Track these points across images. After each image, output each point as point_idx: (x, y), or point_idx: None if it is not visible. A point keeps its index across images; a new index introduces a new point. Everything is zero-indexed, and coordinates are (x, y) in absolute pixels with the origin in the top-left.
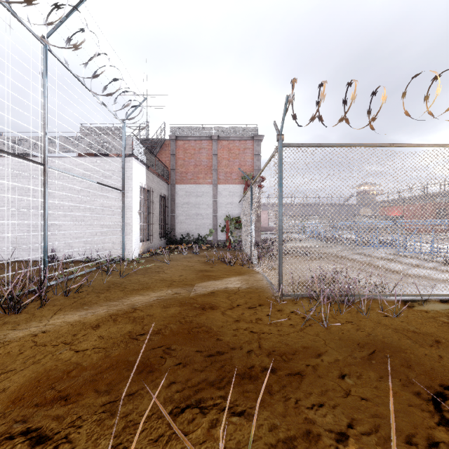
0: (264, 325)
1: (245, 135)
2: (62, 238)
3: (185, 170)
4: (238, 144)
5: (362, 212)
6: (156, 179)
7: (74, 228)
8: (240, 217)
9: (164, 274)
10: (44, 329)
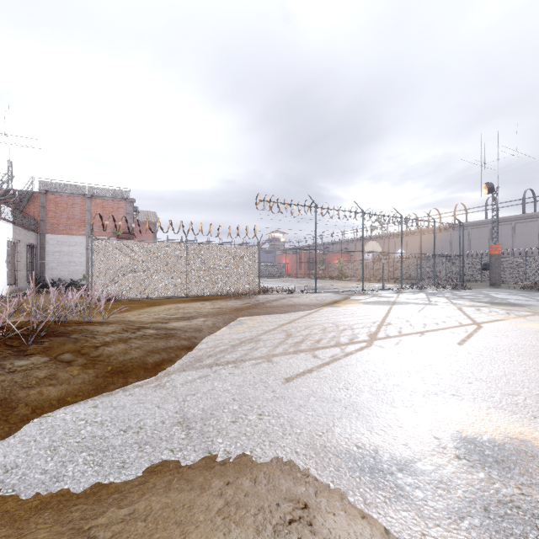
0: None
1: (119, 197)
2: None
3: (57, 222)
4: (112, 203)
5: None
6: (23, 231)
7: None
8: None
9: None
10: None
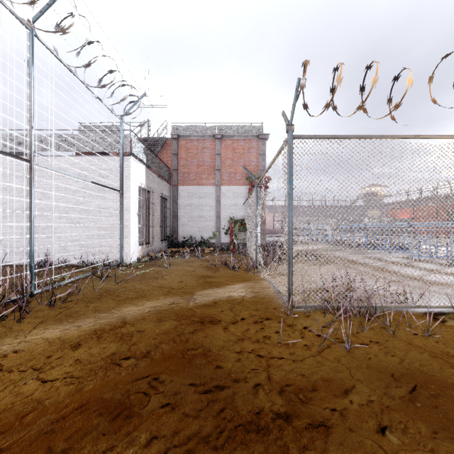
0: (273, 346)
1: (249, 134)
2: (57, 241)
3: (187, 171)
4: (243, 143)
5: (370, 215)
6: (156, 179)
7: (70, 230)
8: (245, 219)
9: (163, 280)
10: (17, 348)
